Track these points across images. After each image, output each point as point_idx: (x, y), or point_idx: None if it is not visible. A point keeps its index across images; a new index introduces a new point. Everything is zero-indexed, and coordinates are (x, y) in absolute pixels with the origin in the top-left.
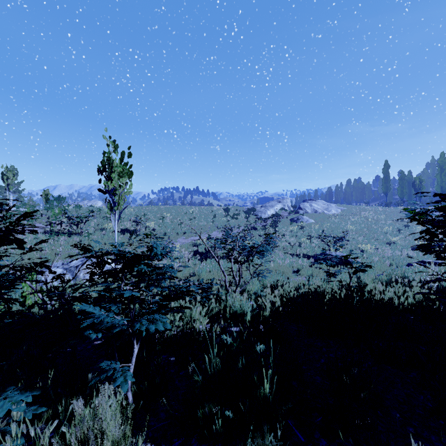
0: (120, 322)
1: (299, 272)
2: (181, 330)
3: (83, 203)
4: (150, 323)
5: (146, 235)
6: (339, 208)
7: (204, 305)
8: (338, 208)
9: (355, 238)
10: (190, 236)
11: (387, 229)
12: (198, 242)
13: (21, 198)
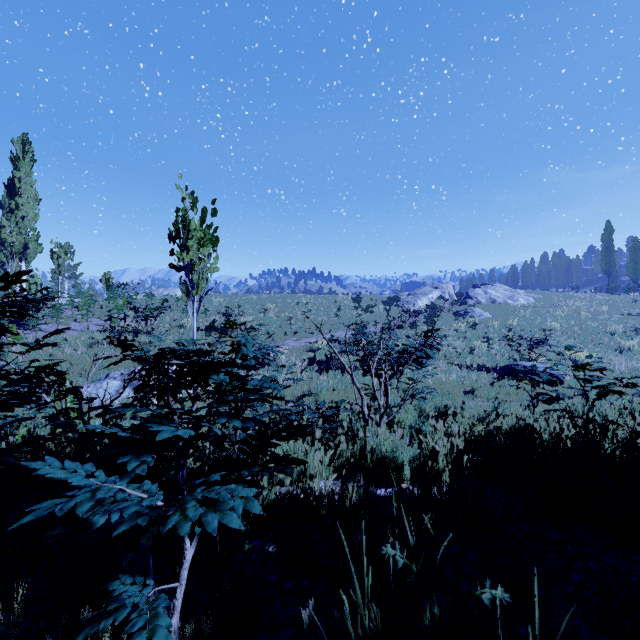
0: (126, 511)
1: (474, 394)
2: (288, 493)
3: (157, 292)
4: (210, 509)
5: (229, 324)
6: (531, 295)
7: (327, 444)
8: (529, 296)
9: (561, 342)
10: (304, 337)
11: (615, 328)
12: (316, 345)
13: (78, 286)
